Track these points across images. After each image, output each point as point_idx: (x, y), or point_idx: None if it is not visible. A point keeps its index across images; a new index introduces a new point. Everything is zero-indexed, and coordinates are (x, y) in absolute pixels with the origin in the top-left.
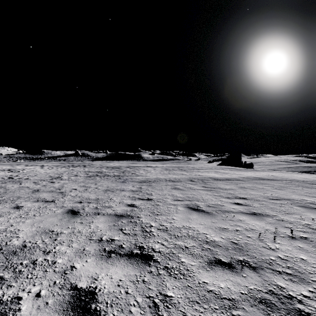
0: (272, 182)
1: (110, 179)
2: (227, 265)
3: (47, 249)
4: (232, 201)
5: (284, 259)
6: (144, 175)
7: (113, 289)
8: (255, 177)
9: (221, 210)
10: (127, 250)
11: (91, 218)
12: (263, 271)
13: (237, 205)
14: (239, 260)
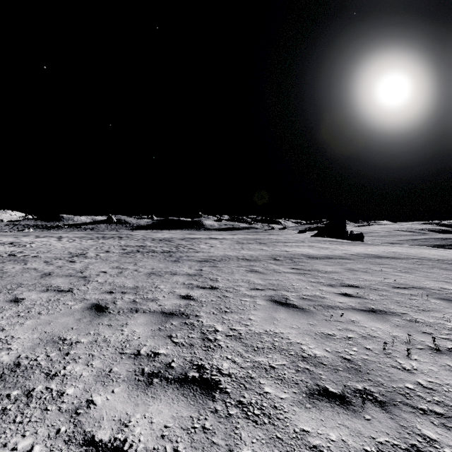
0: (393, 262)
1: (157, 257)
2: (339, 398)
3: (53, 369)
4: (338, 290)
5: (428, 388)
6: (206, 250)
7: (154, 444)
8: (367, 253)
9: (322, 305)
10: (178, 371)
11: (125, 318)
12: (398, 409)
13: (345, 296)
14: (356, 390)
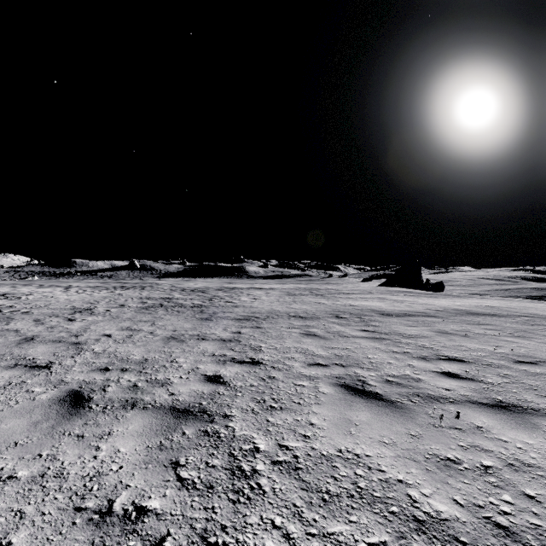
0: (497, 321)
1: (184, 313)
2: None
3: None
4: (436, 367)
5: None
6: (248, 304)
7: None
8: (457, 309)
9: (420, 394)
10: None
11: (110, 422)
12: None
13: (450, 378)
14: None
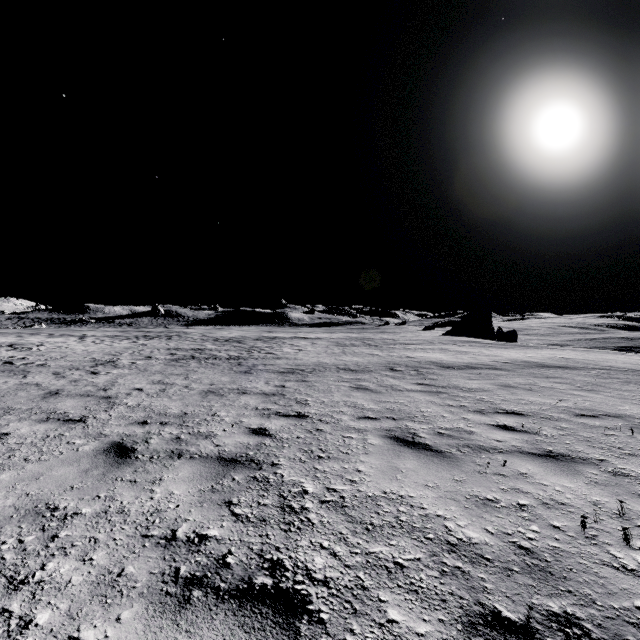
0: (568, 374)
1: (220, 366)
2: (522, 634)
3: (22, 570)
4: (491, 420)
5: None
6: (292, 356)
7: None
8: (527, 361)
9: (470, 445)
10: (237, 574)
11: (160, 469)
12: None
13: (504, 430)
14: (550, 615)
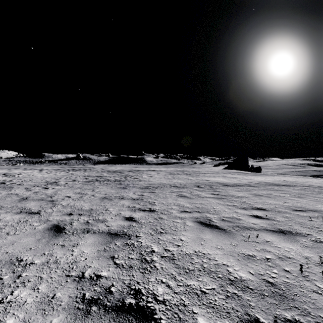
0: (288, 189)
1: (110, 184)
2: None
3: (1, 295)
4: (250, 213)
5: None
6: (147, 179)
7: None
8: (266, 182)
9: (239, 226)
10: (116, 297)
11: (77, 239)
12: None
13: (256, 218)
14: (286, 321)
